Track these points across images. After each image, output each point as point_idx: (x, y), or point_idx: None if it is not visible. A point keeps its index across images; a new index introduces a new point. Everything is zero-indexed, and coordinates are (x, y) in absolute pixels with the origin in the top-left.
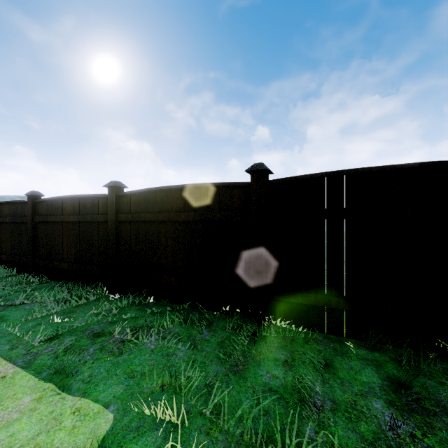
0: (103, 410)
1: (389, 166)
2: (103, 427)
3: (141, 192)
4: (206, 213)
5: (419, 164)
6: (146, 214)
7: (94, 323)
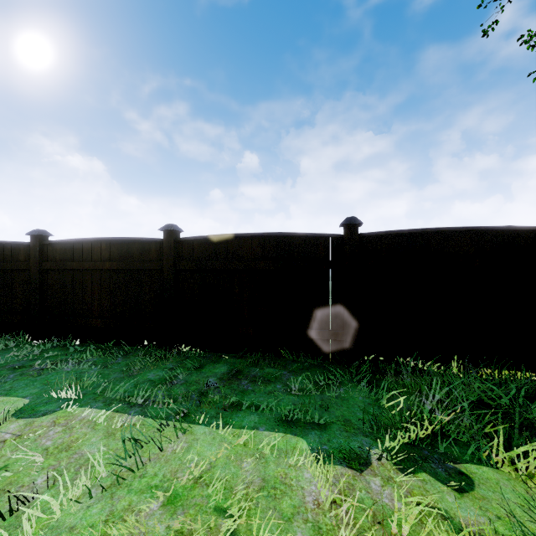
0: (22, 399)
1: (252, 233)
2: (21, 404)
3: (68, 242)
4: (129, 263)
5: (267, 234)
6: (72, 263)
7: (15, 361)
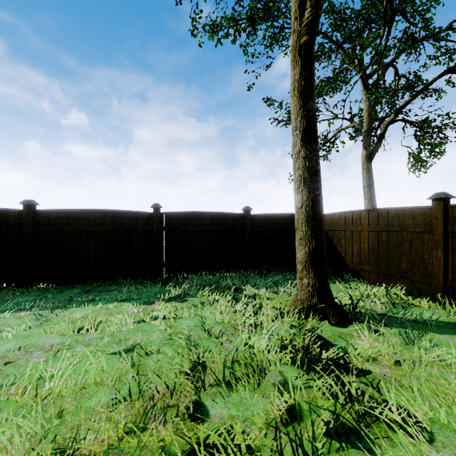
0: None
1: (96, 209)
2: None
3: None
4: None
5: (107, 210)
6: None
7: None
